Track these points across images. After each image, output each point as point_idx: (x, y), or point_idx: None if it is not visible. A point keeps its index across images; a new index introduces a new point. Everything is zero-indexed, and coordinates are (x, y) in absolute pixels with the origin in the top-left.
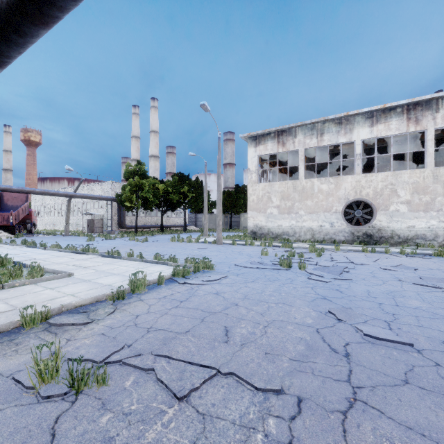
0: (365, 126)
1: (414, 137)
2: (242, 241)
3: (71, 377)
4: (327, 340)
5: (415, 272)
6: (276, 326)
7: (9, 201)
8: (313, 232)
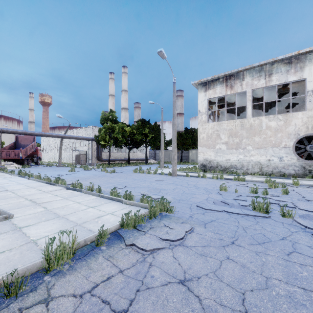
0: None
1: None
2: (193, 173)
3: None
4: None
5: None
6: None
7: (22, 141)
8: (261, 166)
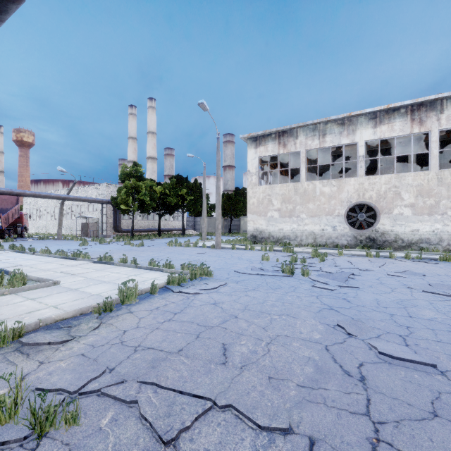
0: (368, 127)
1: (418, 139)
2: (242, 246)
3: (32, 416)
4: (338, 360)
5: (424, 279)
6: (280, 343)
7: None
8: (315, 236)
